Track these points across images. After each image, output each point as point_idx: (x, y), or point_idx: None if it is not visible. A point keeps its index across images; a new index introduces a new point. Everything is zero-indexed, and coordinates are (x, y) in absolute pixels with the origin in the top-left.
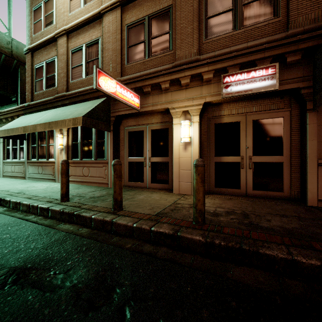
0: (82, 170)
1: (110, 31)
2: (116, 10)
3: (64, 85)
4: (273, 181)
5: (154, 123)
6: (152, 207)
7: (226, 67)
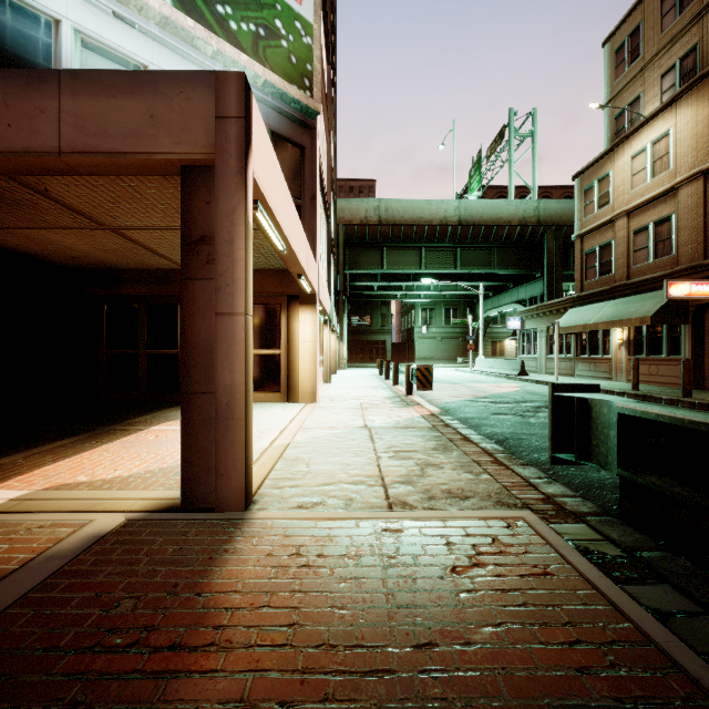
0: (648, 369)
1: (688, 207)
2: (697, 180)
3: (623, 272)
4: None
5: None
6: None
7: None
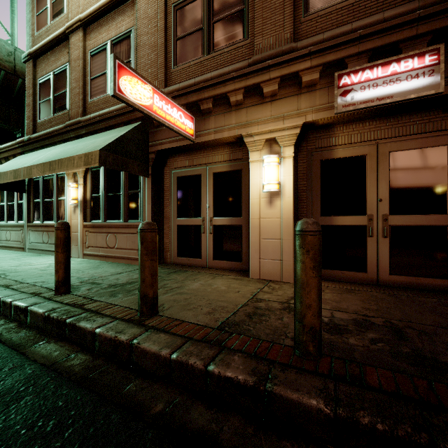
0: (105, 239)
1: (148, 16)
2: None
3: (79, 107)
4: (428, 259)
5: (218, 161)
6: (212, 307)
7: (344, 59)
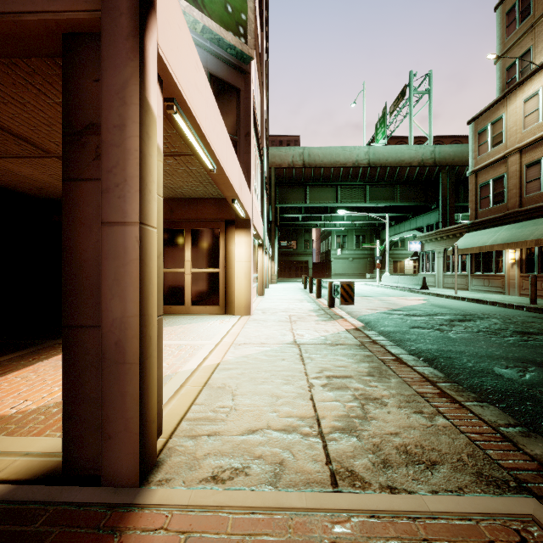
0: (540, 284)
1: None
2: None
3: (515, 201)
4: None
5: None
6: None
7: None
